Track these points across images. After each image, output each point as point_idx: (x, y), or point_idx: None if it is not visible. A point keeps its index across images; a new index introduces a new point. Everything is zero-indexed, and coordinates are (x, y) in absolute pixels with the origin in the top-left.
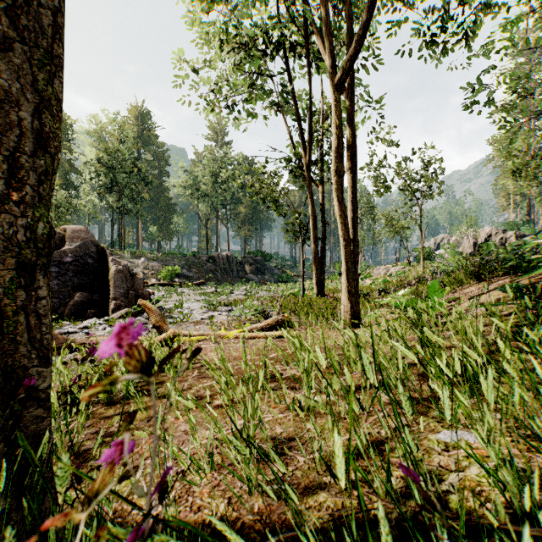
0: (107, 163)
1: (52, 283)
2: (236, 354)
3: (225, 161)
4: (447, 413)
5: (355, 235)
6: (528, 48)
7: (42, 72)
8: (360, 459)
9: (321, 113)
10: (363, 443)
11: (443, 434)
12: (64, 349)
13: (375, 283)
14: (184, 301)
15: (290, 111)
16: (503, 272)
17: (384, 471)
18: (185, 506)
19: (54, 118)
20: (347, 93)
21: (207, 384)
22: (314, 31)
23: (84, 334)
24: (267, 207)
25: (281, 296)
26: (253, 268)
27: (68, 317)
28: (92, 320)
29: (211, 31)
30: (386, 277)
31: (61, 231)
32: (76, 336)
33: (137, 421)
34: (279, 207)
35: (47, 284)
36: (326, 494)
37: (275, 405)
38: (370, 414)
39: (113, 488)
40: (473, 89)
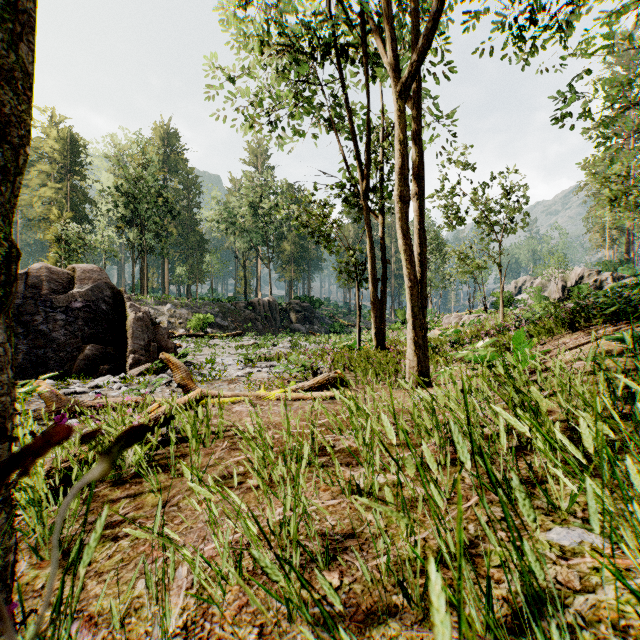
0: (127, 191)
1: (58, 333)
2: (278, 419)
3: (267, 189)
4: (595, 522)
5: (423, 275)
6: (633, 48)
7: (1, 31)
8: (442, 568)
9: (381, 129)
10: (451, 551)
11: (556, 533)
12: (69, 413)
13: (445, 333)
14: (217, 355)
15: (344, 128)
16: (602, 320)
17: (477, 588)
18: (199, 636)
19: (20, 97)
20: (413, 103)
21: (239, 457)
22: (373, 29)
23: (94, 394)
24: (316, 243)
25: (333, 349)
26: (300, 317)
27: (76, 374)
28: (106, 378)
29: (248, 29)
30: (458, 327)
31: (69, 271)
32: (85, 397)
33: (148, 507)
34: (330, 243)
35: (8, 327)
36: (398, 625)
37: (326, 487)
38: (451, 502)
39: (104, 605)
40: (566, 98)
